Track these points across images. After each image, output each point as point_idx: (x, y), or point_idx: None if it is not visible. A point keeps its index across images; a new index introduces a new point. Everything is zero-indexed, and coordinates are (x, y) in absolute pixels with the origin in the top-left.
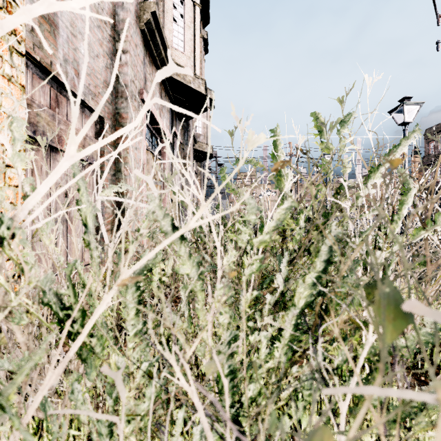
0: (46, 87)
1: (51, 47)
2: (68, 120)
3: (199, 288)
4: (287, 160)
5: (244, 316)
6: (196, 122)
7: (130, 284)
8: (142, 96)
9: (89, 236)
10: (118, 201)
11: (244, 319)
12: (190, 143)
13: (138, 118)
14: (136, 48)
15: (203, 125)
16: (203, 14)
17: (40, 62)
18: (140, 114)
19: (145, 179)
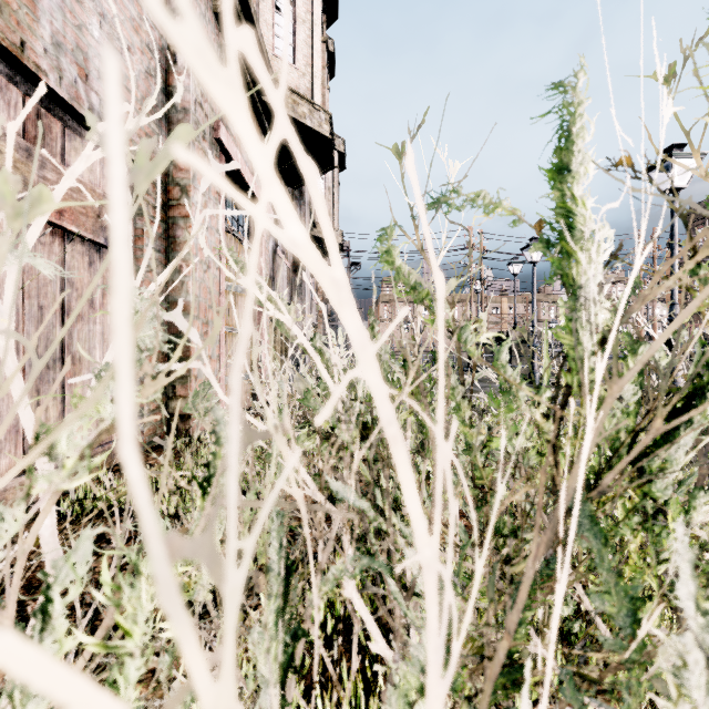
0: (13, 94)
1: (22, 11)
2: (66, 165)
3: None
4: None
5: None
6: None
7: None
8: (218, 133)
9: None
10: (172, 323)
11: None
12: (305, 225)
13: None
14: None
15: (327, 195)
16: (327, 1)
17: None
18: None
19: None
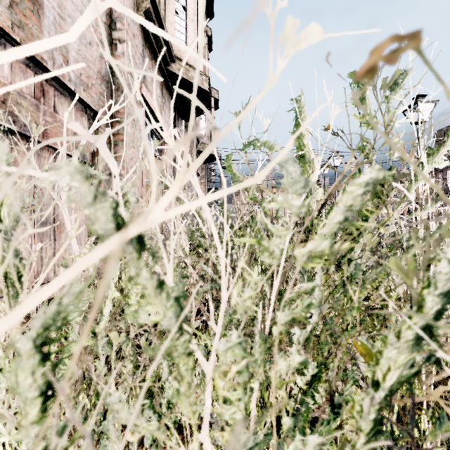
0: (29, 74)
1: (34, 28)
2: (56, 113)
3: (182, 350)
4: (413, 33)
5: (261, 360)
6: (186, 57)
7: (26, 350)
8: (141, 90)
9: (4, 242)
10: None
11: (273, 411)
12: (193, 144)
13: (75, 28)
14: (134, 38)
15: None
16: (207, 7)
17: (20, 44)
18: (80, 20)
19: (93, 141)
